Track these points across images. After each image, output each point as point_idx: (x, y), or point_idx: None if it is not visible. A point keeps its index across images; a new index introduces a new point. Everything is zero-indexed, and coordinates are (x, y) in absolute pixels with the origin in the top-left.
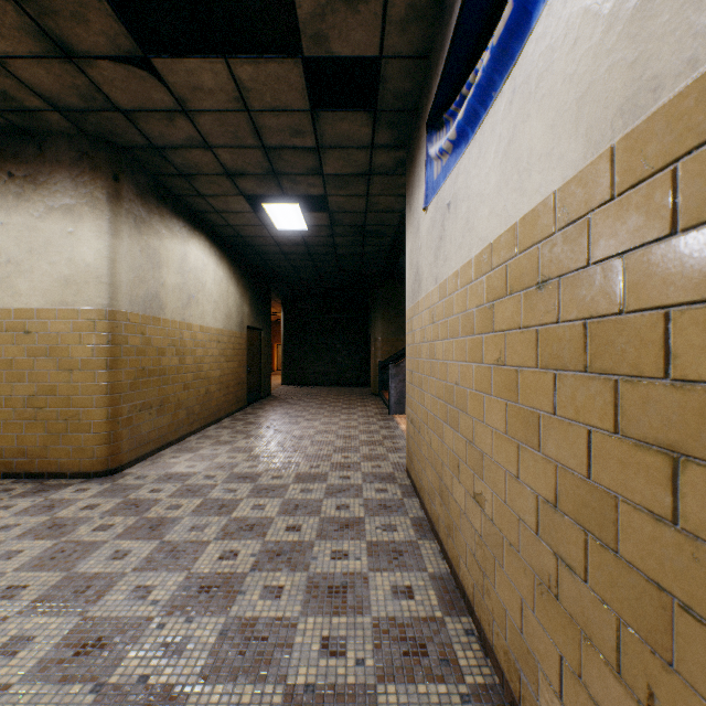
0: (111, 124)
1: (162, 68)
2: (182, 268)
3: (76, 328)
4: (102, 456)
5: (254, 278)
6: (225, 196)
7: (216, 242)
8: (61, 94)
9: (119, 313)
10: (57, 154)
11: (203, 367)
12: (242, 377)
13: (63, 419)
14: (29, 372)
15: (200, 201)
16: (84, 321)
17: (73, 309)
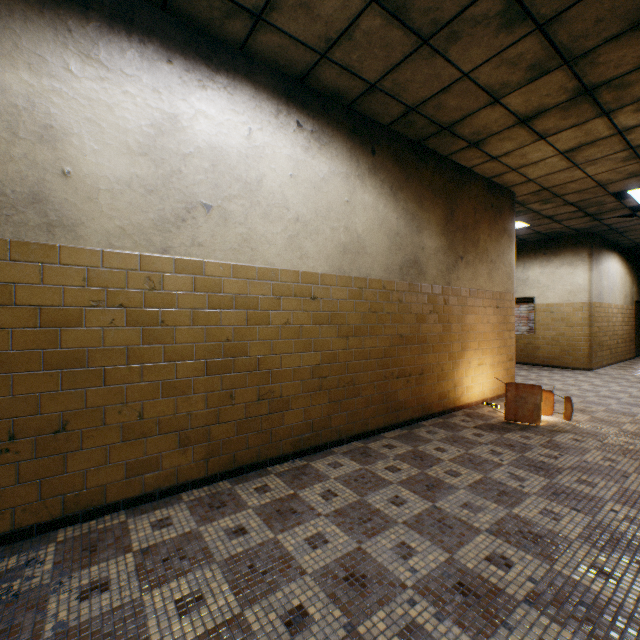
0: (595, 228)
1: (638, 213)
2: (607, 275)
3: (573, 310)
4: (585, 362)
5: (638, 265)
6: (639, 234)
7: (619, 253)
8: (581, 227)
9: (591, 303)
10: (564, 243)
11: (614, 328)
12: (631, 337)
13: (567, 346)
14: (551, 327)
15: (619, 238)
16: (577, 307)
17: (572, 303)
